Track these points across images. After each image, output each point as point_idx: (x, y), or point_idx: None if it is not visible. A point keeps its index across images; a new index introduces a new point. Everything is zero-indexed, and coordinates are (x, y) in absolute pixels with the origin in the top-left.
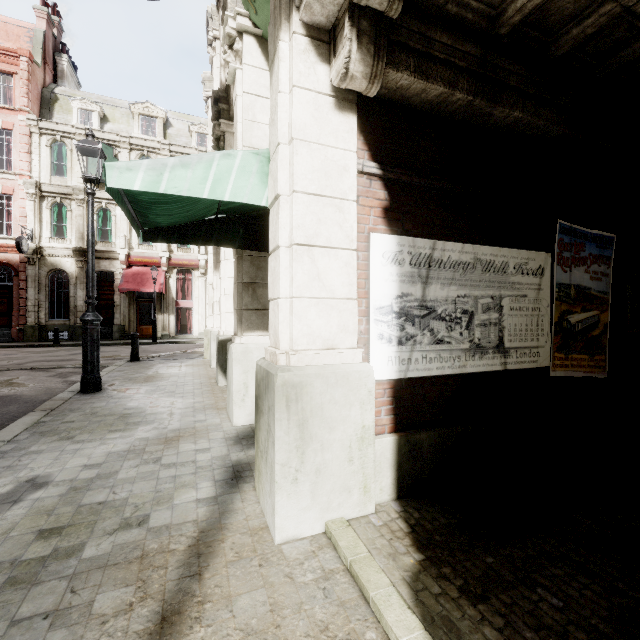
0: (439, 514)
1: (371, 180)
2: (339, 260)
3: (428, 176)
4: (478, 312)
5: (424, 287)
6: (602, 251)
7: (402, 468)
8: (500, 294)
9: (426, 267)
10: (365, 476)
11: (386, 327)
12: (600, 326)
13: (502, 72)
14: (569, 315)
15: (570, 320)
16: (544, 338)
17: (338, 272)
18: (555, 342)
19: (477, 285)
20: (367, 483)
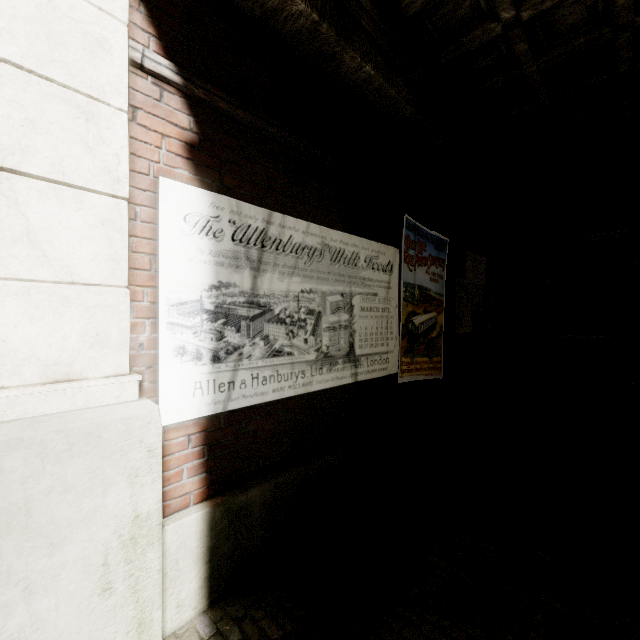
0: (271, 619)
1: (163, 89)
2: (86, 211)
3: (260, 115)
4: (326, 312)
5: (255, 275)
6: (439, 253)
7: (218, 555)
8: (351, 291)
9: (258, 247)
10: (140, 605)
11: (191, 335)
12: (437, 328)
13: (354, 2)
14: (414, 317)
15: (415, 322)
16: (393, 342)
17: (84, 234)
18: (403, 346)
19: (325, 278)
20: (145, 615)
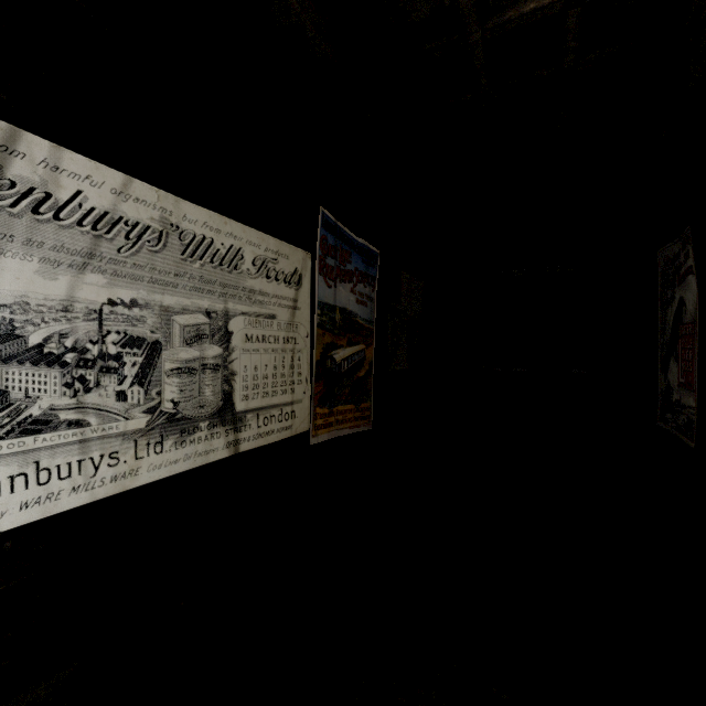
0: None
1: None
2: None
3: None
4: (173, 343)
5: None
6: (368, 268)
7: None
8: (226, 308)
9: None
10: None
11: None
12: (366, 364)
13: None
14: (334, 350)
15: (335, 357)
16: (302, 387)
17: None
18: (317, 391)
19: (171, 283)
20: None
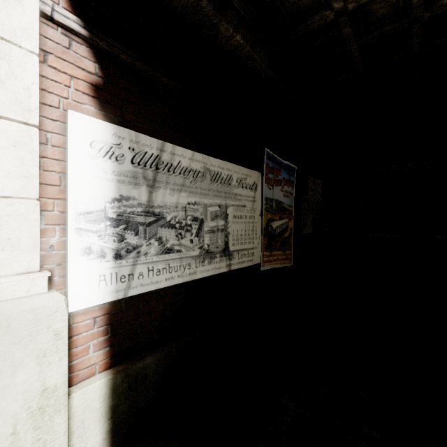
0: None
1: (71, 39)
2: None
3: (155, 67)
4: (207, 219)
5: (151, 191)
6: (290, 177)
7: (119, 412)
8: (226, 203)
9: (153, 169)
10: None
11: (96, 238)
12: (289, 230)
13: None
14: (272, 222)
15: (273, 226)
16: (257, 241)
17: None
18: (264, 243)
19: (207, 193)
20: None
